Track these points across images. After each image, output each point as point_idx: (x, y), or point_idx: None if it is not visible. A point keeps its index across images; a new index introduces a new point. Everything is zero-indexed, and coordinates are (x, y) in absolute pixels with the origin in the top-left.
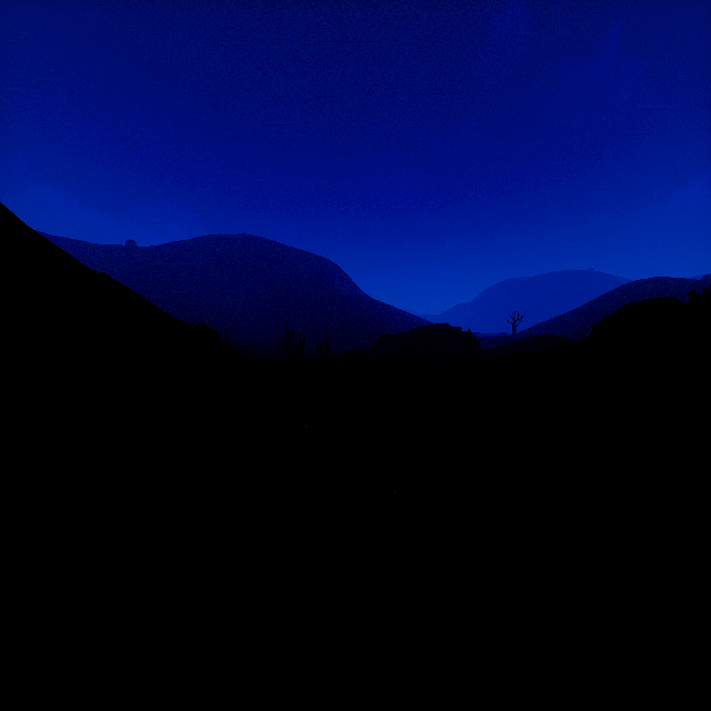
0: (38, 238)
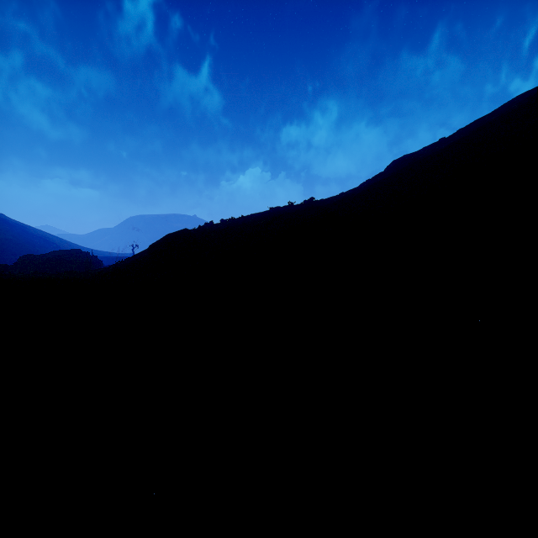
0: None
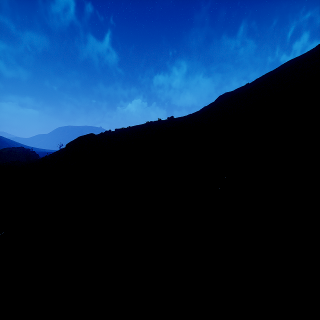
0: None
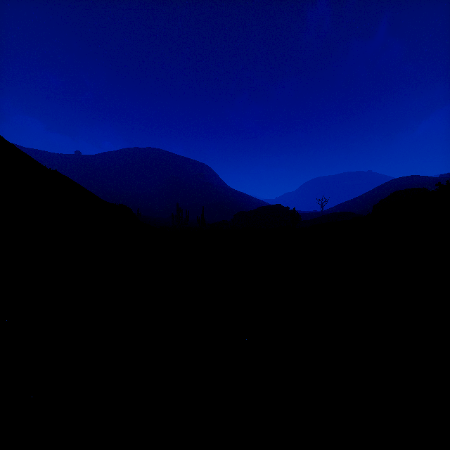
0: (9, 145)
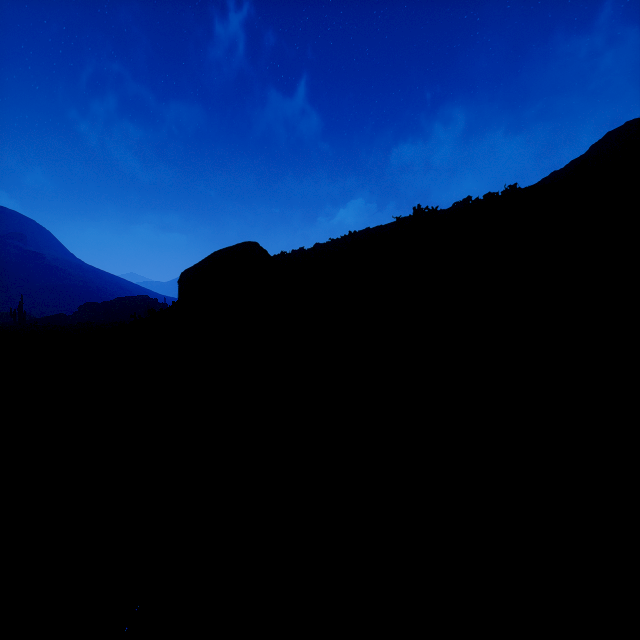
0: None
